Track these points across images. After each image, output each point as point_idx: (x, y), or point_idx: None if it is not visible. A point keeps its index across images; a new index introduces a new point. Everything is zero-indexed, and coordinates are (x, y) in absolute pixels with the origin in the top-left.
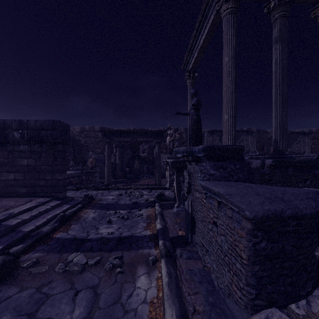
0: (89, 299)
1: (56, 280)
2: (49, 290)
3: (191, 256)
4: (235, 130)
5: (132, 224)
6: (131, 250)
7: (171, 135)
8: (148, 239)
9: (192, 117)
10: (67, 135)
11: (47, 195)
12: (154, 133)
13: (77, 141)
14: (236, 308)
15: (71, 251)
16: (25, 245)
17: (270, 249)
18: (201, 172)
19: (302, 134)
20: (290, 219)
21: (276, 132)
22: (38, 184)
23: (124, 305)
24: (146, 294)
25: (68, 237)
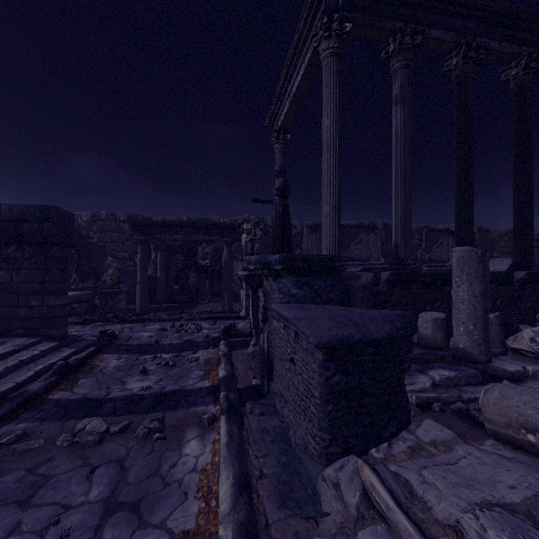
0: (113, 475)
1: (58, 457)
2: (48, 470)
3: (266, 411)
4: (338, 229)
5: (181, 373)
6: (178, 409)
7: (249, 231)
8: (205, 393)
9: (276, 208)
10: (68, 230)
11: (32, 333)
12: (222, 228)
13: (84, 239)
14: (312, 465)
15: (80, 418)
16: (1, 413)
17: (345, 383)
18: (280, 292)
19: (445, 233)
20: (358, 344)
21: (396, 233)
22: (15, 314)
23: (165, 477)
24: (197, 461)
25: (73, 398)
